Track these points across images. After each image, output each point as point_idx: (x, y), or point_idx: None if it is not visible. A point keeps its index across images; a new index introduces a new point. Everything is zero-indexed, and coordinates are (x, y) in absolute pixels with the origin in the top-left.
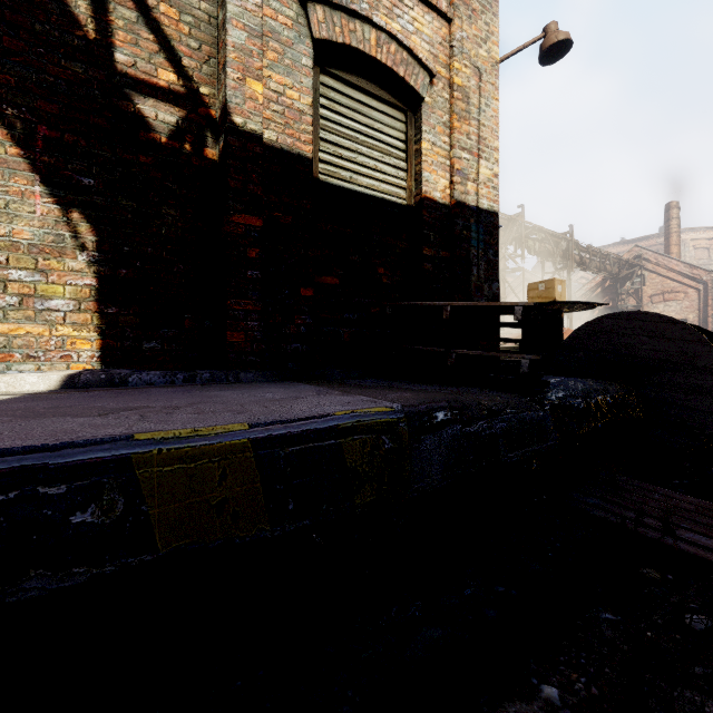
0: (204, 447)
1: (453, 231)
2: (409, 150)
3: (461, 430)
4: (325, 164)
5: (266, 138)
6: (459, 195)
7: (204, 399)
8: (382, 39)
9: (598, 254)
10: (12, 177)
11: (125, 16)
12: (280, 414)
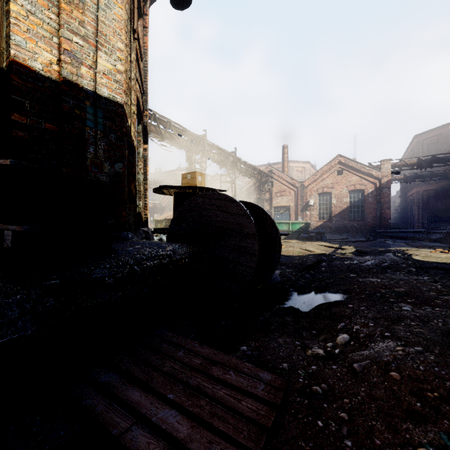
0: None
1: (61, 106)
2: None
3: None
4: None
5: None
6: (69, 74)
7: None
8: None
9: (250, 167)
10: None
11: None
12: None
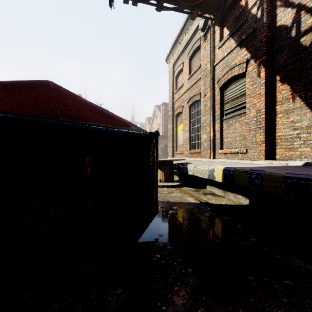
0: (273, 175)
1: None
2: None
3: None
4: None
5: None
6: None
7: None
8: None
9: None
10: (302, 110)
11: None
12: (300, 173)
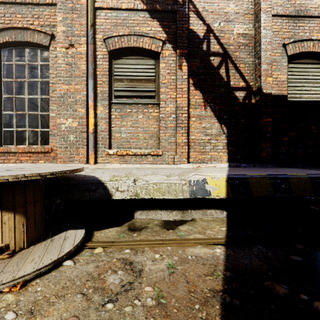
0: (300, 177)
1: None
2: None
3: None
4: (290, 94)
5: (272, 93)
6: None
7: (275, 170)
8: (315, 43)
9: None
10: (211, 119)
11: (232, 72)
12: (310, 173)
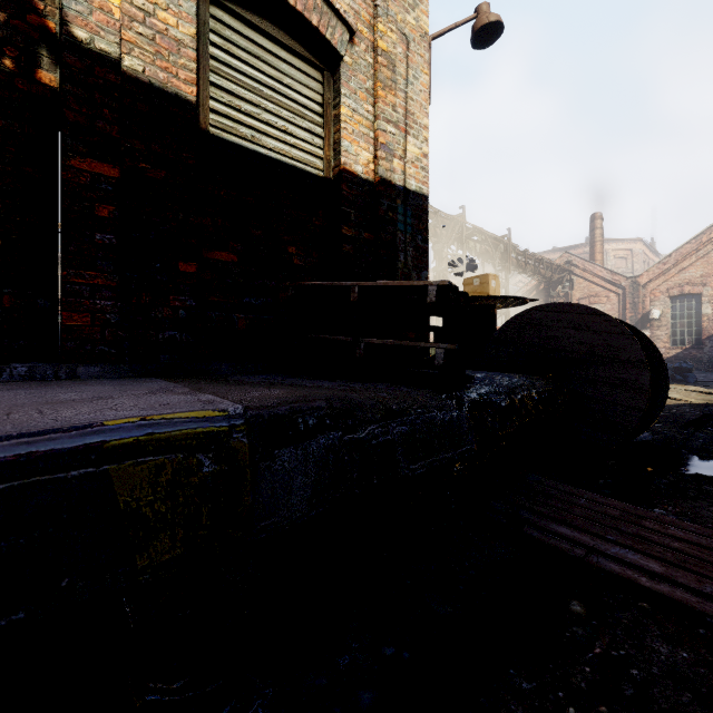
0: None
1: (378, 210)
2: (327, 115)
3: (341, 439)
4: (218, 115)
5: (127, 66)
6: (384, 171)
7: None
8: None
9: (533, 258)
10: None
11: None
12: None
